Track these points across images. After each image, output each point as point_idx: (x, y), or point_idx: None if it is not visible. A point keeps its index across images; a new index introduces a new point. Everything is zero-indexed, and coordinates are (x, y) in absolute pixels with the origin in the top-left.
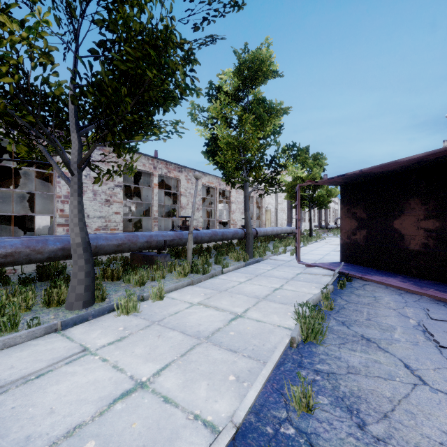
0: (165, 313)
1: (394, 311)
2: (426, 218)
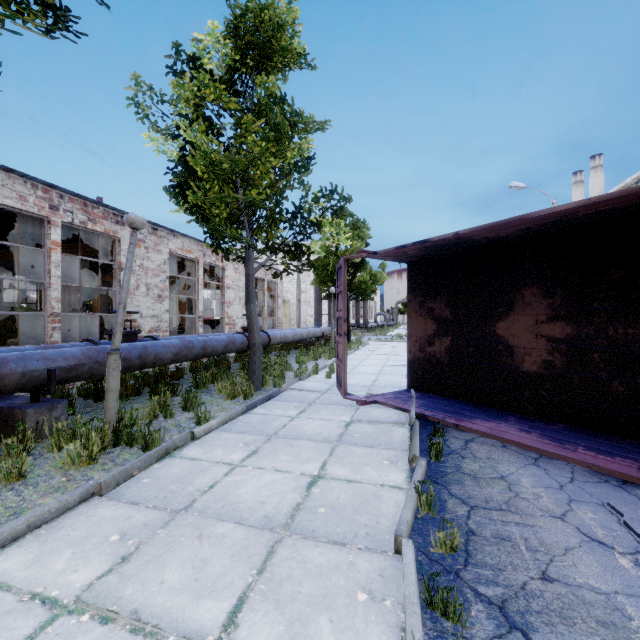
0: None
1: (569, 527)
2: (550, 319)
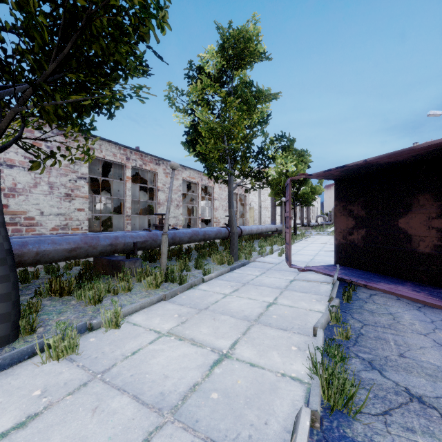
0: (117, 355)
1: (428, 339)
2: (439, 216)
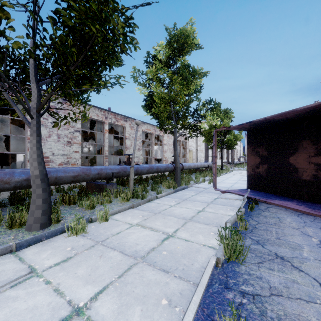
0: (108, 234)
1: (298, 231)
2: (316, 155)
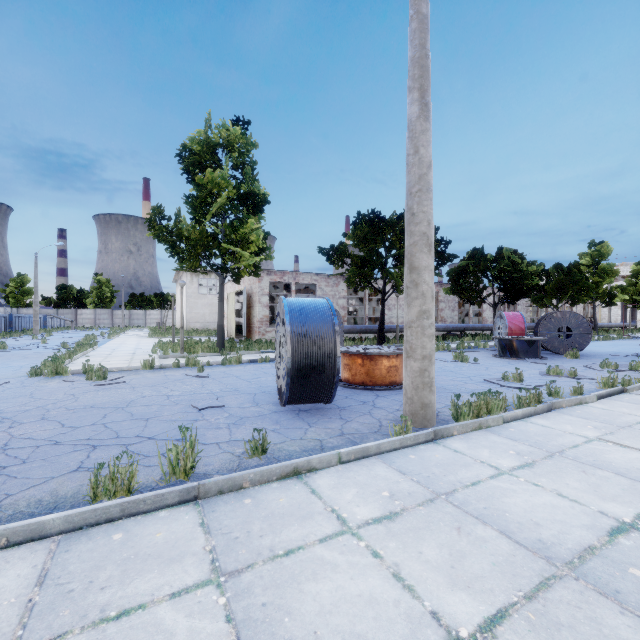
0: None
1: None
2: None
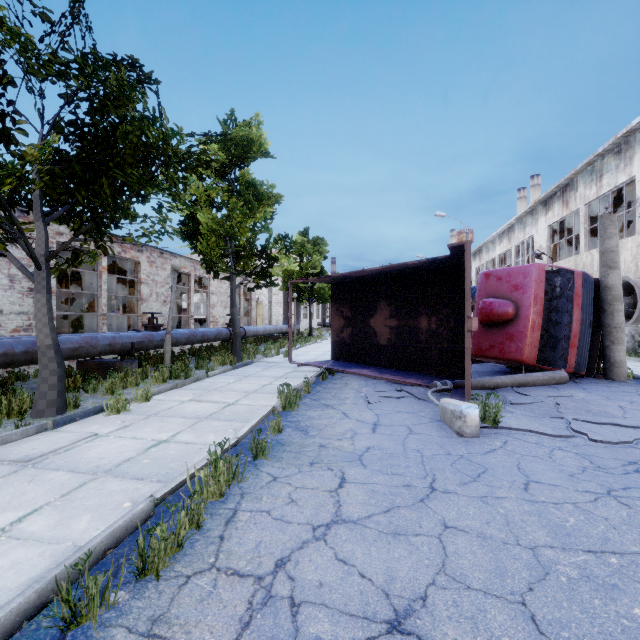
0: (158, 410)
1: (355, 390)
2: (390, 317)
